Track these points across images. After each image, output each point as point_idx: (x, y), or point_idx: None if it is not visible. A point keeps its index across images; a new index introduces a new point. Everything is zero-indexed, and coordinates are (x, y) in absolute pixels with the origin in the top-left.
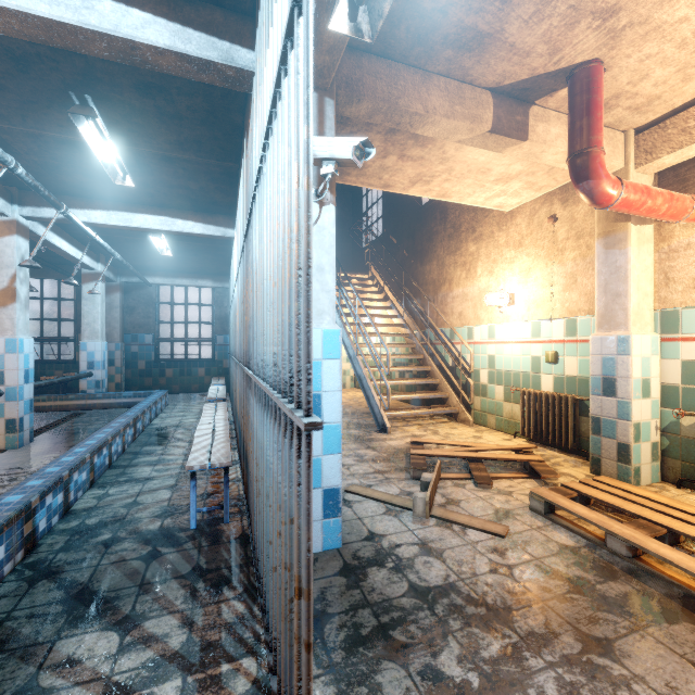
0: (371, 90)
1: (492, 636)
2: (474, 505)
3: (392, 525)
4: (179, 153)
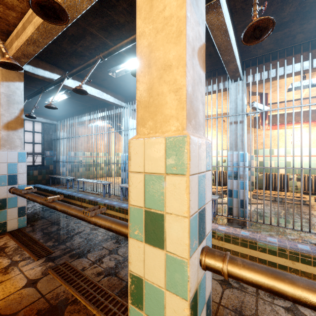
0: None
1: (295, 215)
2: None
3: None
4: None
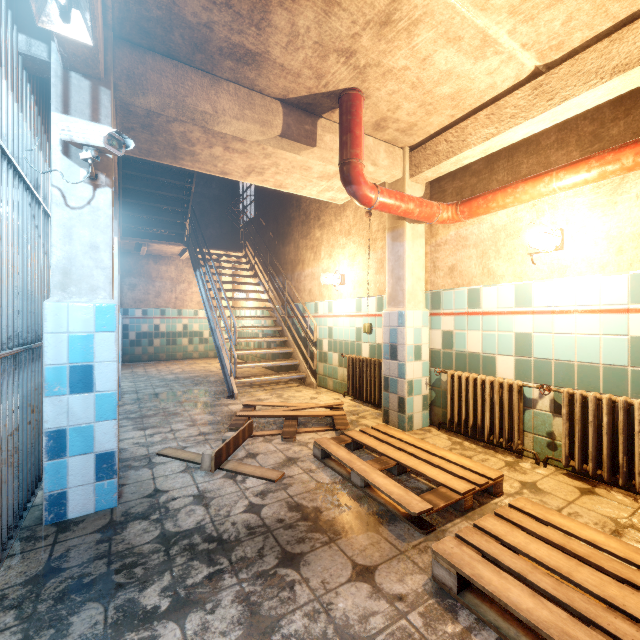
0: (156, 86)
1: (207, 566)
2: (269, 457)
3: (182, 481)
4: None
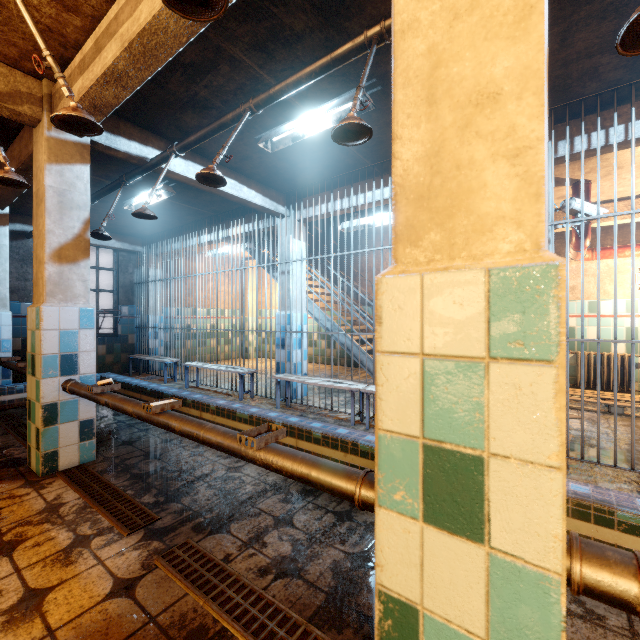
0: None
1: None
2: None
3: None
4: None
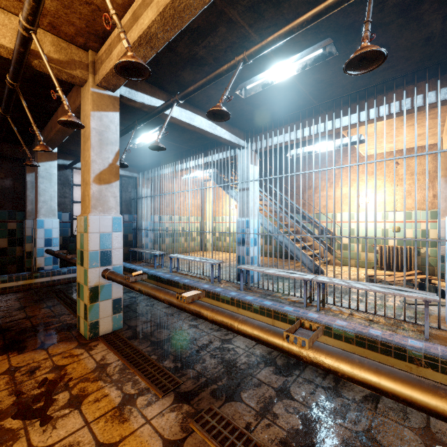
0: None
1: None
2: None
3: None
4: (305, 87)
